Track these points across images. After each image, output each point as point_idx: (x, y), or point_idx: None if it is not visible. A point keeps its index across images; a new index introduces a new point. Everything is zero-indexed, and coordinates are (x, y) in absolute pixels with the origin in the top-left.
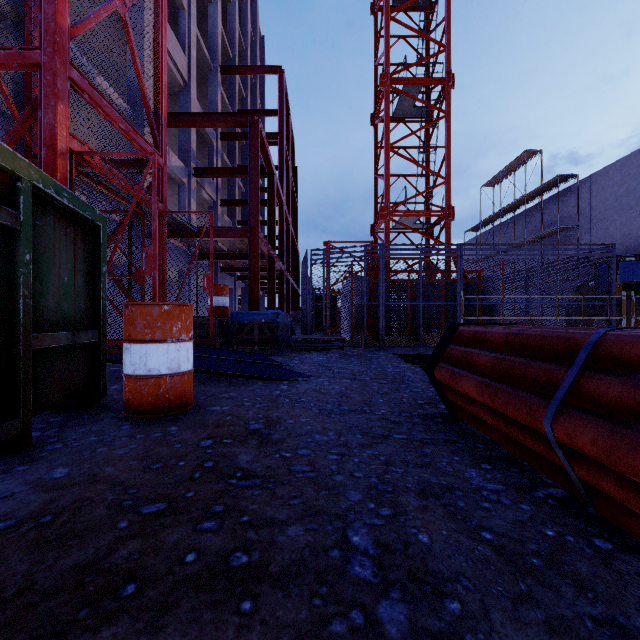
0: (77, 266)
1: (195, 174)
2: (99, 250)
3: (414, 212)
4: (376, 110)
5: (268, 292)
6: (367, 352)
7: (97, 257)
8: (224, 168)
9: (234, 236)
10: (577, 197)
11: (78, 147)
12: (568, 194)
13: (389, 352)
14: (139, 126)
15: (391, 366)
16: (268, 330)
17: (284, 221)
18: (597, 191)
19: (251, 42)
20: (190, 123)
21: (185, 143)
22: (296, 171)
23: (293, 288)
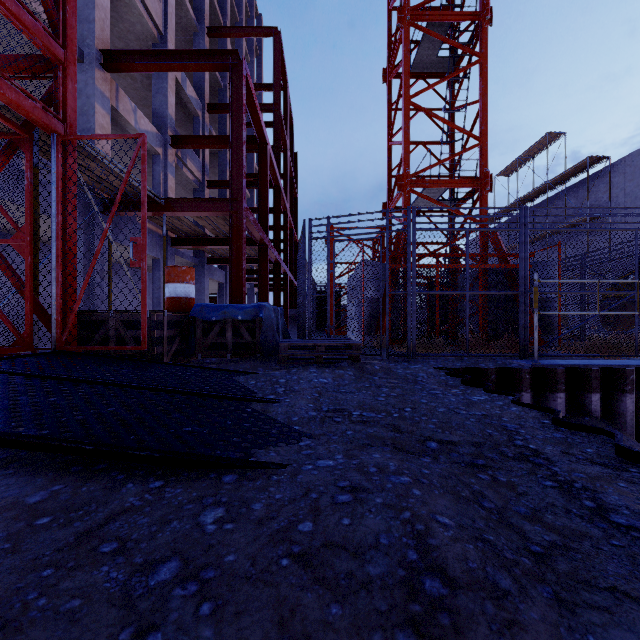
0: None
1: (172, 144)
2: None
3: (441, 182)
4: (390, 63)
5: (260, 285)
6: (392, 364)
7: None
8: (207, 137)
9: (212, 210)
10: (609, 182)
11: None
12: (597, 179)
13: (425, 364)
14: (88, 67)
15: (456, 399)
16: (247, 331)
17: (280, 205)
18: (633, 174)
19: (247, 17)
20: (155, 65)
21: (160, 106)
22: (296, 157)
23: (292, 284)
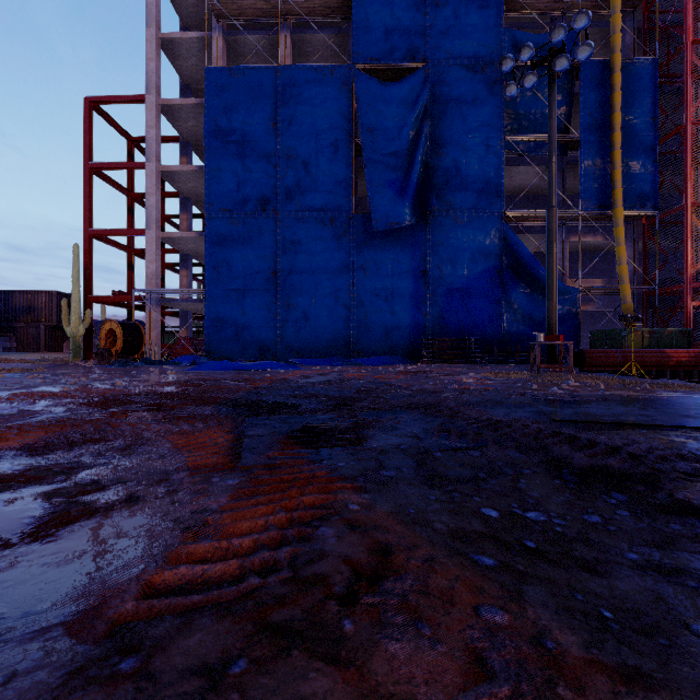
0: (684, 339)
1: None
2: (689, 336)
3: None
4: None
5: None
6: None
7: (689, 337)
8: None
9: None
10: None
11: (695, 303)
12: None
13: None
14: None
15: None
16: None
17: None
18: None
19: None
20: None
21: None
22: None
23: None
